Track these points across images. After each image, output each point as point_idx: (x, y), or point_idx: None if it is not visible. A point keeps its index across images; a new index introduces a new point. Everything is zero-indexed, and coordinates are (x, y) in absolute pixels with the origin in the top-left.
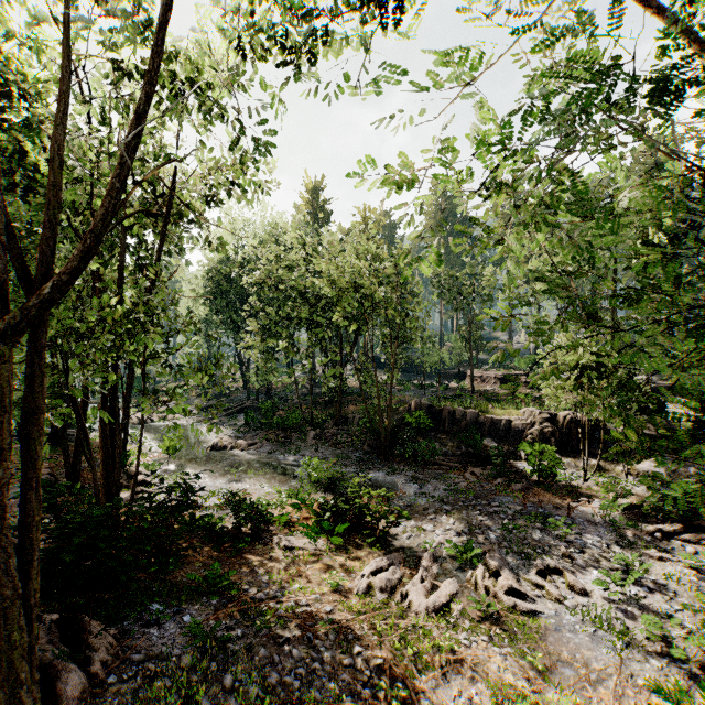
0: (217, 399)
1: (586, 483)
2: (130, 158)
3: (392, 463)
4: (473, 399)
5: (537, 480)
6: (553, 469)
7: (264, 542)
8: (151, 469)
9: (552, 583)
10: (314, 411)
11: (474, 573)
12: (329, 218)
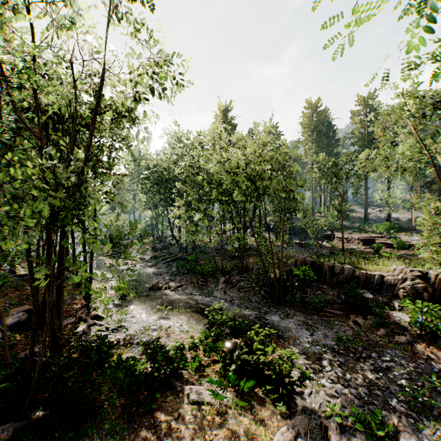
0: (161, 251)
1: None
2: None
3: (284, 307)
4: (344, 255)
5: (418, 333)
6: (438, 327)
7: (176, 392)
8: (107, 304)
9: None
10: (224, 261)
11: None
12: (235, 129)
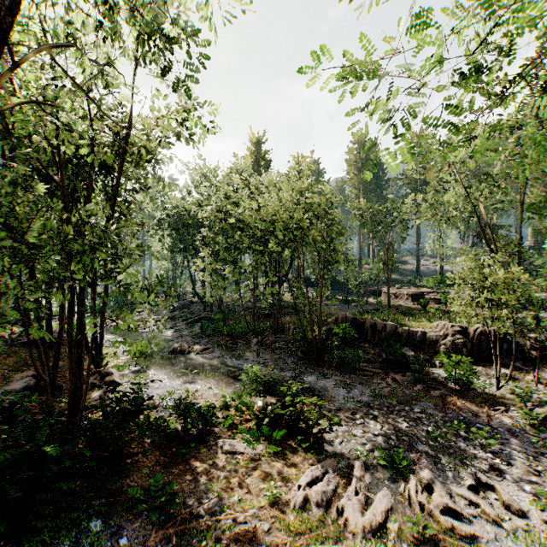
0: (180, 310)
1: (499, 390)
2: (5, 22)
3: (322, 368)
4: (389, 312)
5: (453, 387)
6: (469, 379)
7: (209, 445)
8: (121, 370)
9: (486, 500)
10: (257, 321)
11: (406, 486)
12: (269, 165)
